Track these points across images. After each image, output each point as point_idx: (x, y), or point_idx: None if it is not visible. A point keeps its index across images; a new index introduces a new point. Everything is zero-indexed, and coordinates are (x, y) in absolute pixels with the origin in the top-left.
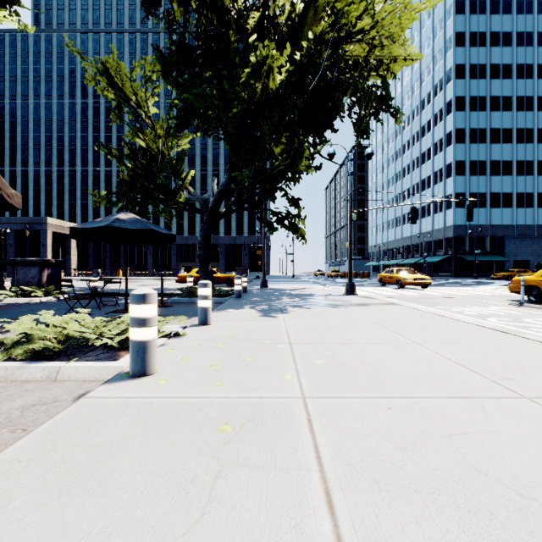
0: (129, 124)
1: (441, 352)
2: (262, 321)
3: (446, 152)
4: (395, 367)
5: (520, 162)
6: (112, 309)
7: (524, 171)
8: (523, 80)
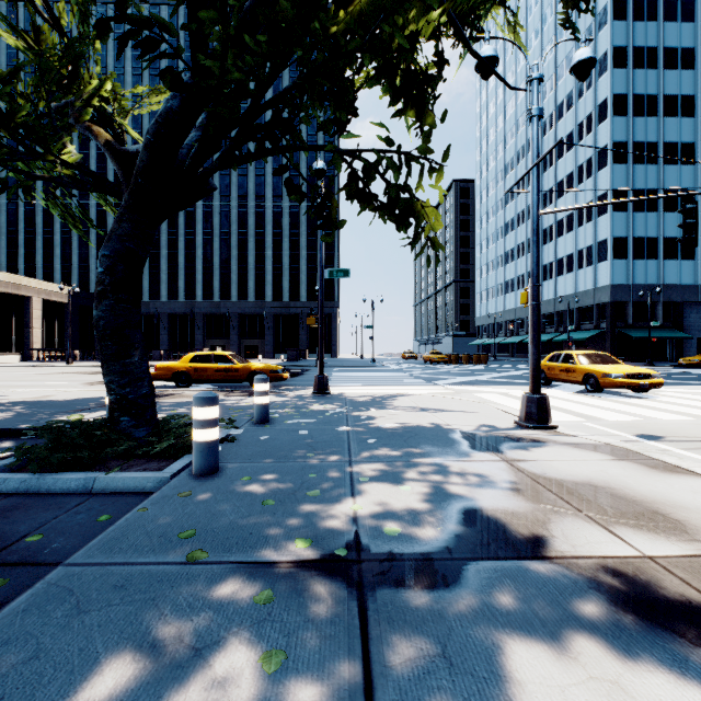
0: None
1: None
2: None
3: (598, 178)
4: None
5: None
6: None
7: None
8: None
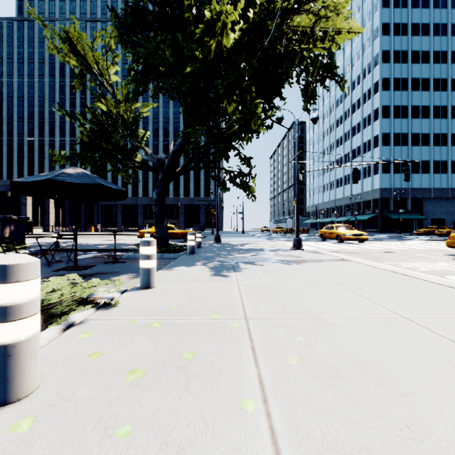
0: (92, 91)
1: (450, 336)
2: (213, 282)
3: (374, 126)
4: (411, 374)
5: (436, 134)
6: (62, 266)
7: (440, 142)
8: (439, 65)
